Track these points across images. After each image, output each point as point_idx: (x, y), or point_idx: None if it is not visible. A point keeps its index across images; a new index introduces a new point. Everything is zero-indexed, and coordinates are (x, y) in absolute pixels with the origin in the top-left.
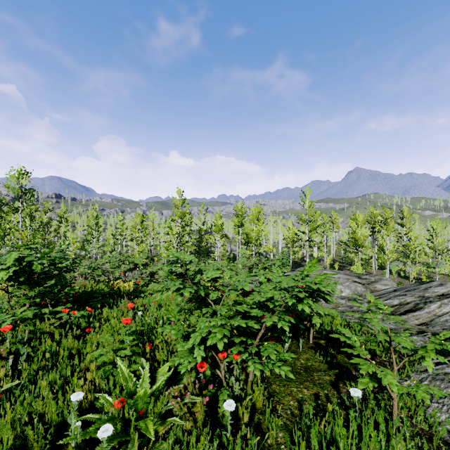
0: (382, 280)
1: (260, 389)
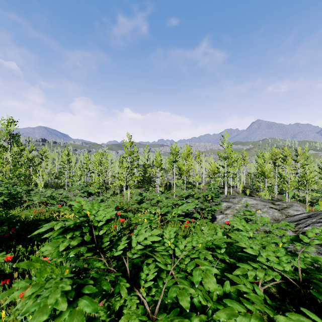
0: (293, 206)
1: None
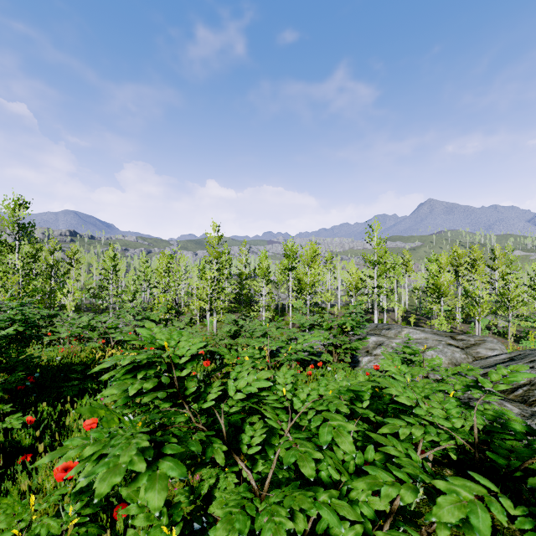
0: (485, 343)
1: None
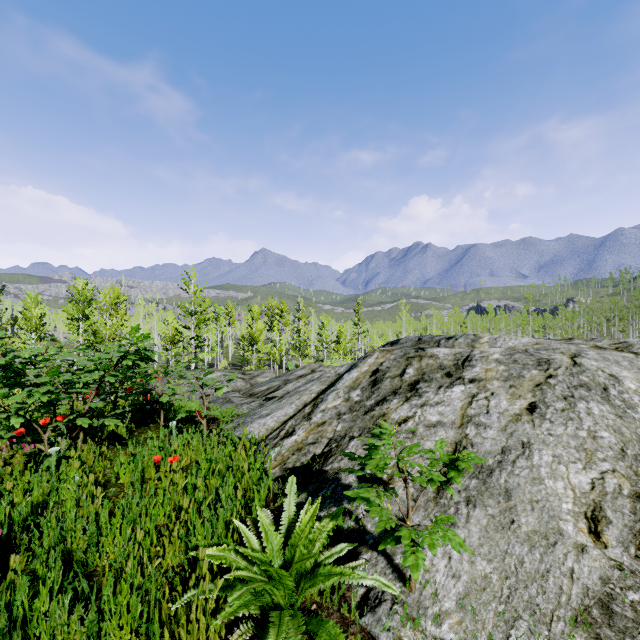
0: (264, 373)
1: (91, 448)
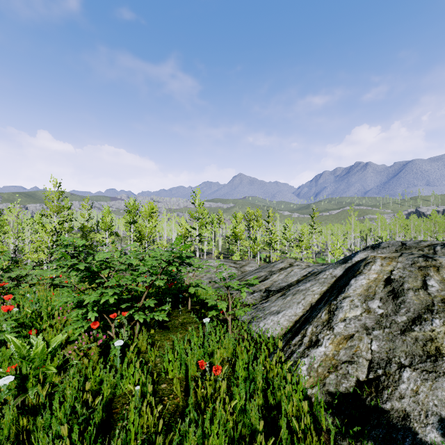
0: (250, 264)
1: (144, 336)
